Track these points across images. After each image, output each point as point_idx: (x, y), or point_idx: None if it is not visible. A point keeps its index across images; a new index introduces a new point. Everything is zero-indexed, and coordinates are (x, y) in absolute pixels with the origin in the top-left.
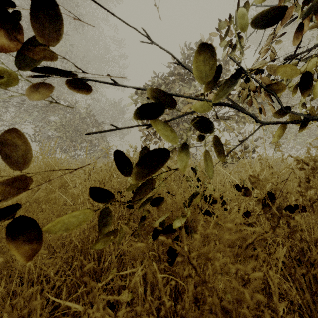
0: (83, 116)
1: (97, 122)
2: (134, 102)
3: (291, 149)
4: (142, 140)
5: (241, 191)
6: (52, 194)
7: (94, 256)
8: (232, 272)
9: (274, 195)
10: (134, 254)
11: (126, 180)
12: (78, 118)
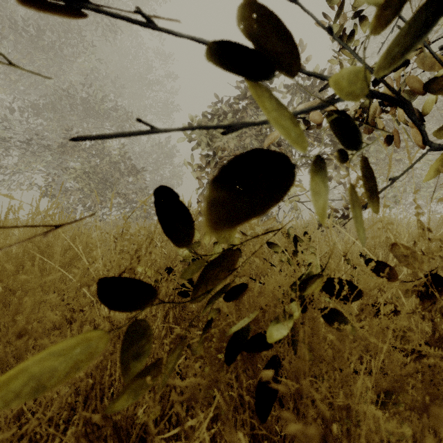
0: (114, 160)
1: (134, 169)
2: (188, 137)
3: (410, 207)
4: (200, 193)
5: (378, 271)
6: (53, 274)
7: (119, 387)
8: (398, 442)
9: (441, 277)
10: (193, 392)
11: (176, 251)
12: (107, 162)
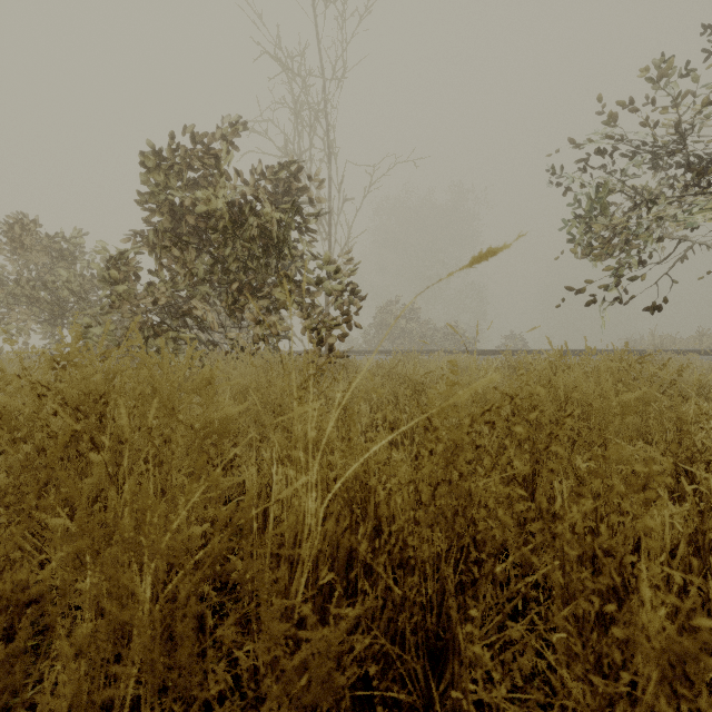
0: None
1: None
2: None
3: None
4: None
5: None
6: None
7: None
8: None
9: None
10: None
11: None
12: None
